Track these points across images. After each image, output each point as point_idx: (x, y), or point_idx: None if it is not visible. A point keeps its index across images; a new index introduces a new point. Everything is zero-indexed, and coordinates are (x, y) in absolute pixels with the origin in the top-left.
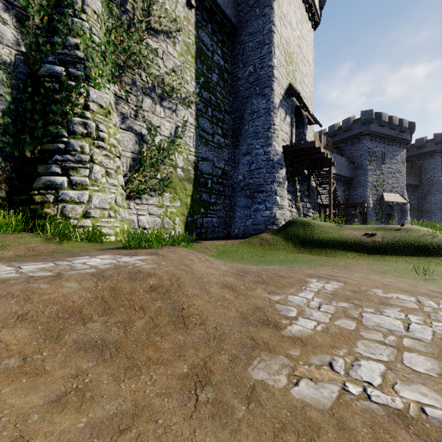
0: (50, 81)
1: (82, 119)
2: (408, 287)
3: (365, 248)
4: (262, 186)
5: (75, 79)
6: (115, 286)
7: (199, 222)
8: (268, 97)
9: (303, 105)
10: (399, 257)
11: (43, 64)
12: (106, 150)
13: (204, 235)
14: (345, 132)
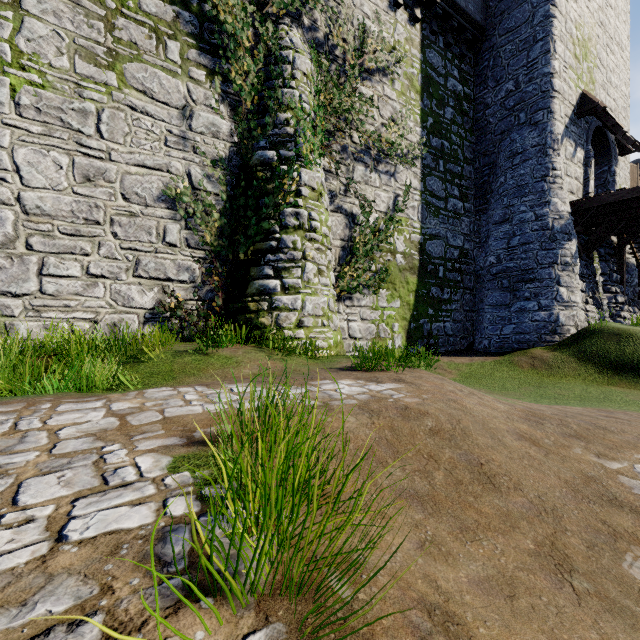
0: (262, 170)
1: (294, 208)
2: None
3: None
4: (532, 271)
5: (286, 162)
6: (392, 424)
7: (427, 329)
8: (542, 125)
9: (612, 125)
10: None
11: (255, 152)
12: (318, 242)
13: (433, 347)
14: None
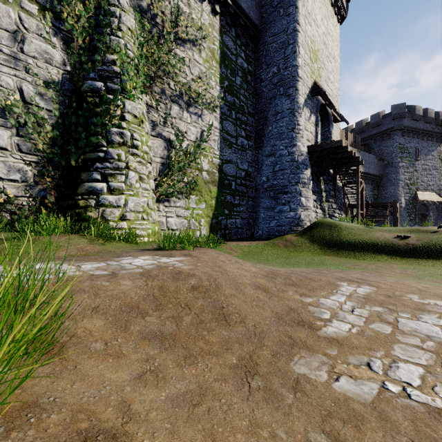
0: (92, 96)
1: (119, 129)
2: None
3: (397, 251)
4: (286, 187)
5: (113, 93)
6: (162, 285)
7: (224, 223)
8: (292, 97)
9: (329, 103)
10: (436, 262)
11: (85, 81)
12: (139, 157)
13: (228, 236)
14: (374, 128)
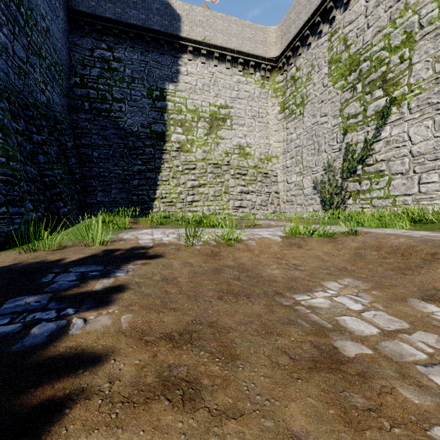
0: None
1: None
2: None
3: None
4: None
5: None
6: (417, 245)
7: None
8: None
9: None
10: None
11: None
12: None
13: None
14: None
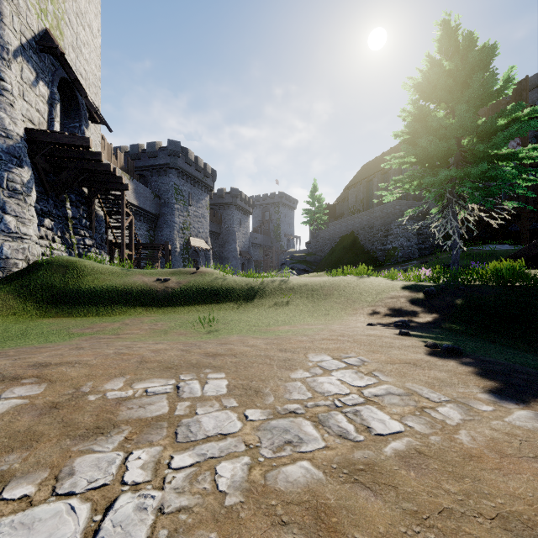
0: None
1: None
2: (178, 356)
3: (155, 299)
4: None
5: None
6: None
7: None
8: None
9: (74, 79)
10: (192, 307)
11: None
12: None
13: None
14: (151, 158)
